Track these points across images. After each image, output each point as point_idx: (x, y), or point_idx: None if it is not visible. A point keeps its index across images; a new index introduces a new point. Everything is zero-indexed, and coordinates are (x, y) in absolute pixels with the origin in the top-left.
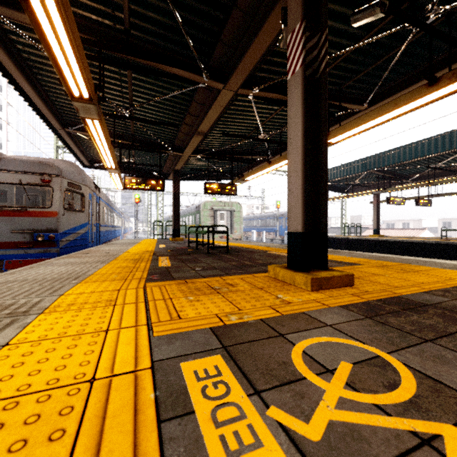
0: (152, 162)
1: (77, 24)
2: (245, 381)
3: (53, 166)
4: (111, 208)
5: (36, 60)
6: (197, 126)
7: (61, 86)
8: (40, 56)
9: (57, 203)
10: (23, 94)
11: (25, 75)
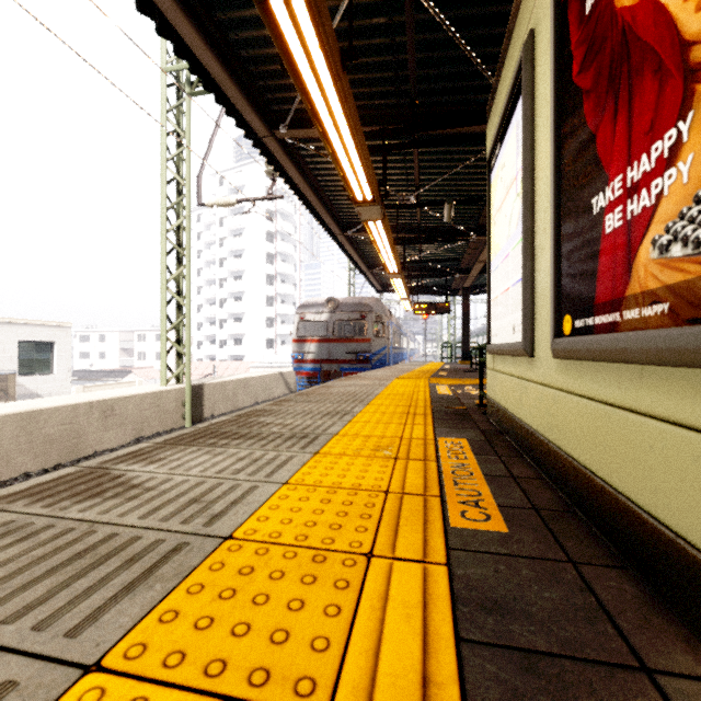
0: (440, 281)
1: (391, 228)
2: (449, 387)
3: (367, 306)
4: (399, 329)
5: (362, 240)
6: (478, 254)
7: (373, 247)
8: (365, 238)
9: (370, 333)
10: (351, 259)
11: (354, 249)
